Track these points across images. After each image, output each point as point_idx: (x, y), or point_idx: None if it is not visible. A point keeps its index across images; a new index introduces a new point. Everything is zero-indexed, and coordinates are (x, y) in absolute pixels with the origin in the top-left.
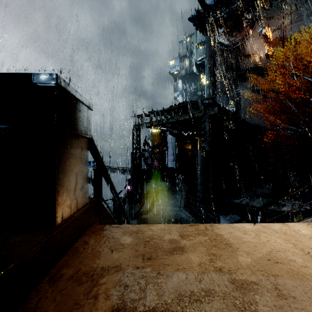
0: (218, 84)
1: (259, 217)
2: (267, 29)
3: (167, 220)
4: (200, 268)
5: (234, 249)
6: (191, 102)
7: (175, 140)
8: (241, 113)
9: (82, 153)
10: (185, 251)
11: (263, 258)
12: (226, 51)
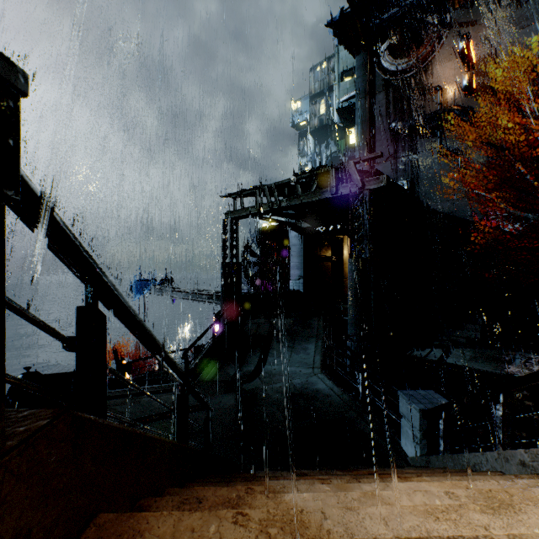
0: (379, 142)
1: (500, 408)
2: (467, 41)
3: (289, 396)
4: None
5: None
6: (334, 166)
7: (303, 241)
8: (419, 194)
9: None
10: None
11: None
12: (392, 83)
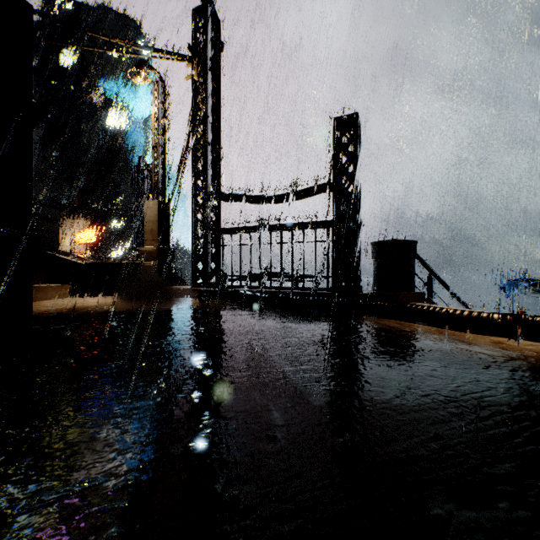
0: None
1: None
2: None
3: None
4: None
5: None
6: None
7: None
8: None
9: (409, 266)
10: None
11: None
12: None
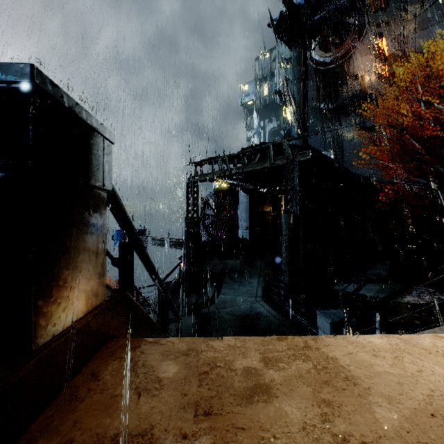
0: (310, 119)
1: (378, 315)
2: (381, 39)
3: (237, 316)
4: (306, 438)
5: (362, 390)
6: (272, 143)
7: (249, 199)
8: (343, 161)
9: (92, 216)
10: (274, 396)
11: (420, 411)
12: (322, 71)
